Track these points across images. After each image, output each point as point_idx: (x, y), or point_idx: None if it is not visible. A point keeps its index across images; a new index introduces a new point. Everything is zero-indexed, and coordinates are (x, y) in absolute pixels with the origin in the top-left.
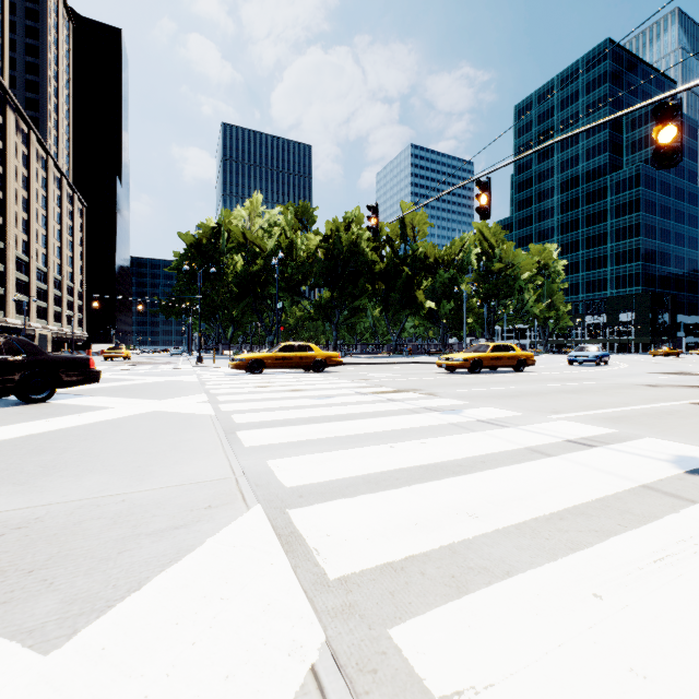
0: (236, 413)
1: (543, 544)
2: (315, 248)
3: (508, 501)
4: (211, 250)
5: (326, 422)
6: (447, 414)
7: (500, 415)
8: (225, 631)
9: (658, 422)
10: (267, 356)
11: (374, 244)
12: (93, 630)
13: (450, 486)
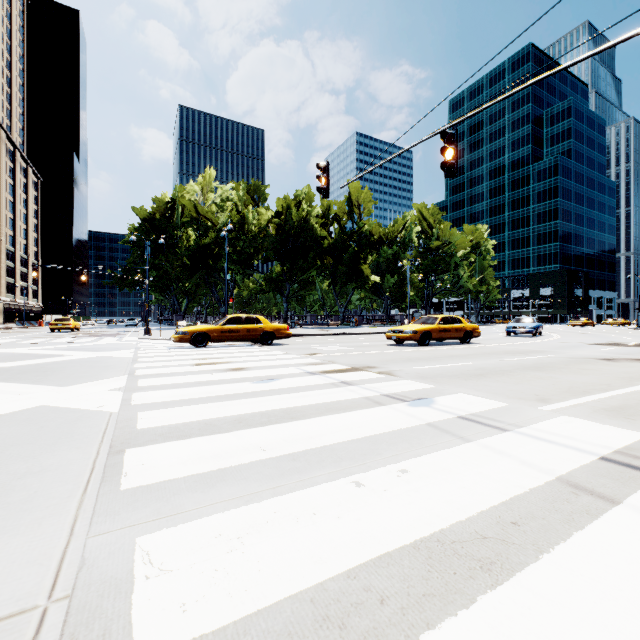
0: (148, 408)
1: None
2: (266, 223)
3: None
4: (165, 224)
5: (262, 424)
6: (417, 406)
7: (482, 407)
8: None
9: None
10: (212, 329)
11: (322, 220)
12: None
13: (501, 637)
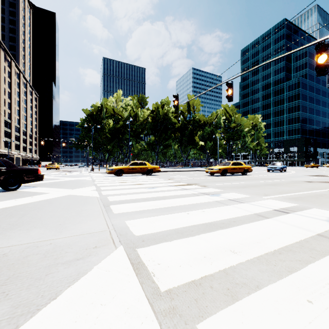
0: (109, 196)
1: (273, 268)
2: (147, 116)
3: (251, 243)
4: (98, 117)
5: (154, 200)
6: (213, 196)
7: (239, 197)
8: (103, 327)
9: (316, 200)
10: (124, 167)
11: (175, 114)
12: (27, 327)
13: (220, 235)
